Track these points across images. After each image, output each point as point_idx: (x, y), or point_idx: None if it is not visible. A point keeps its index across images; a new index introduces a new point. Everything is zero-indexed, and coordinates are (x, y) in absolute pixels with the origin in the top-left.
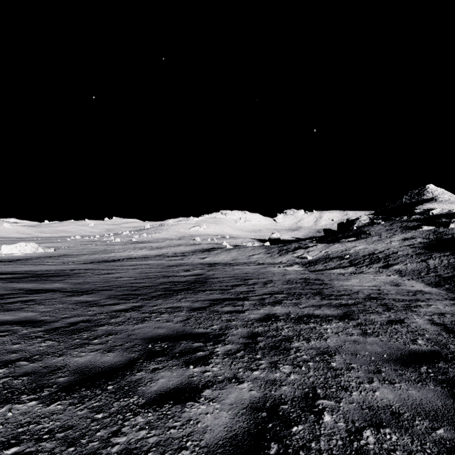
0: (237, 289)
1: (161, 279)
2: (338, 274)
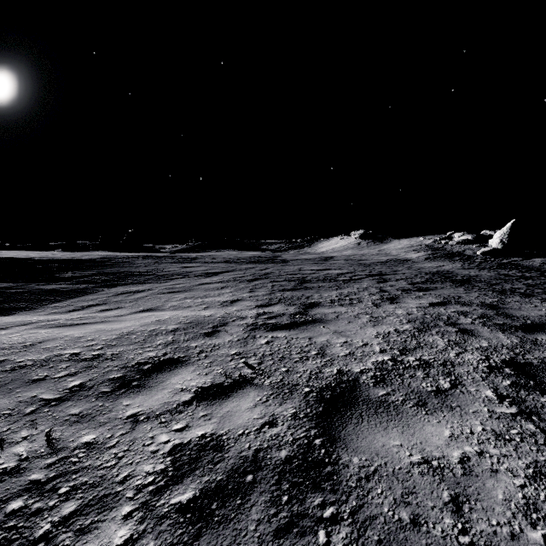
0: (401, 283)
1: None
2: None
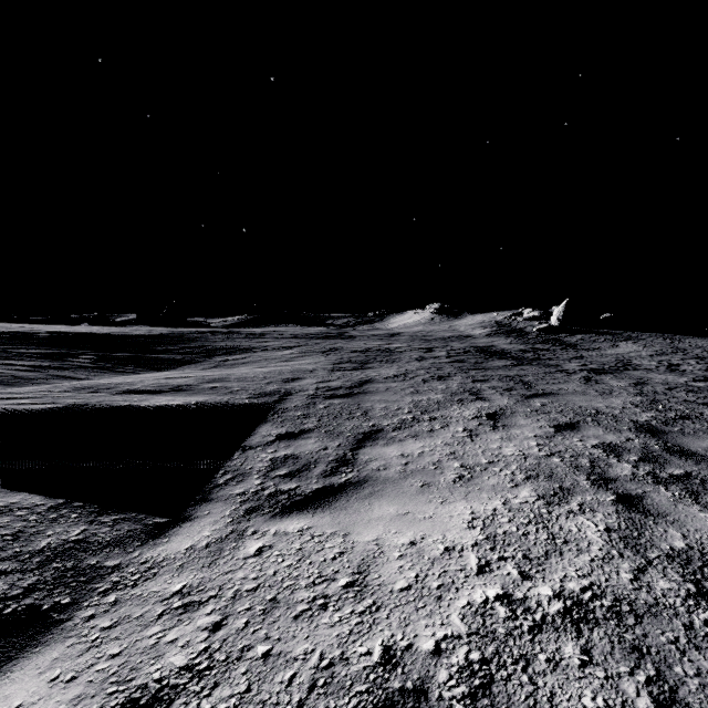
0: (441, 353)
1: (587, 362)
2: (223, 389)
